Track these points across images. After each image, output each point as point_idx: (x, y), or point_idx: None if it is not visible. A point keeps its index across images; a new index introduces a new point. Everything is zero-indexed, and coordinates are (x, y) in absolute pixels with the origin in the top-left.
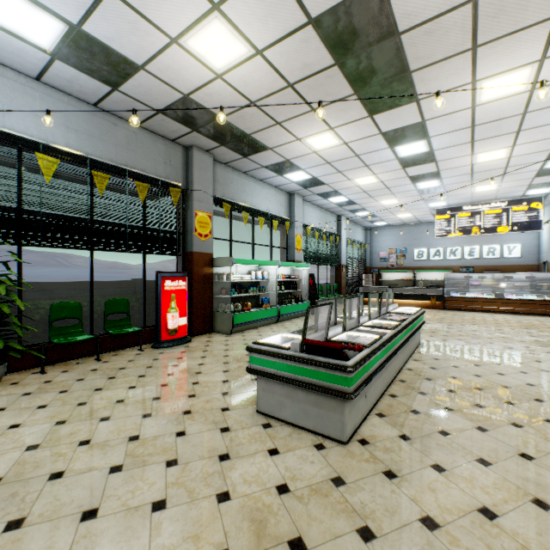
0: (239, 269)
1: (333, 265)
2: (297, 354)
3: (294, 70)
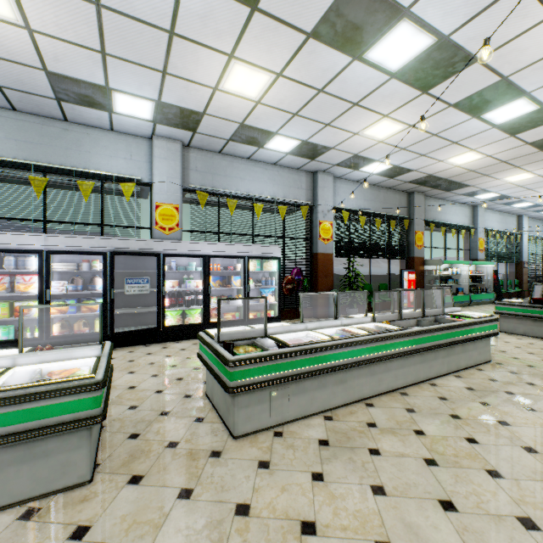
0: (438, 267)
1: (512, 262)
2: (527, 304)
3: (508, 157)
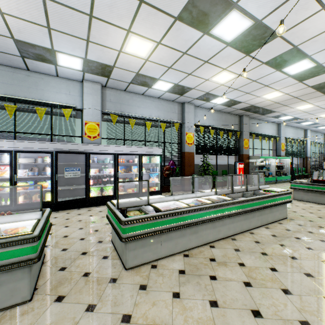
0: (257, 160)
1: (301, 157)
2: (309, 183)
3: (298, 95)
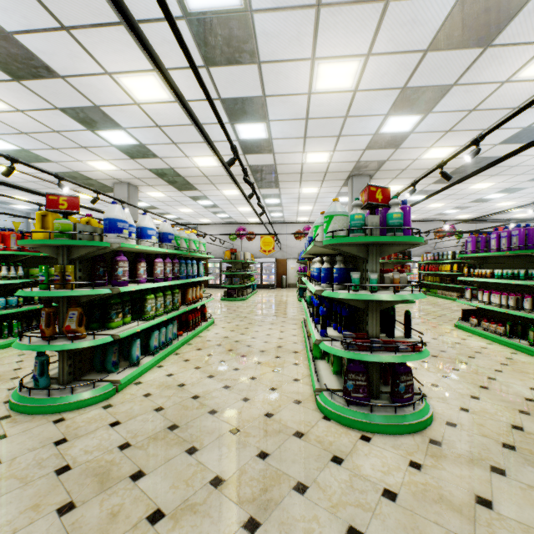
0: None
1: None
2: None
3: None
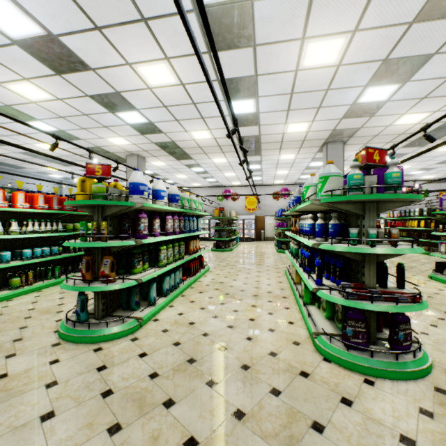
0: None
1: None
2: None
3: (21, 157)
